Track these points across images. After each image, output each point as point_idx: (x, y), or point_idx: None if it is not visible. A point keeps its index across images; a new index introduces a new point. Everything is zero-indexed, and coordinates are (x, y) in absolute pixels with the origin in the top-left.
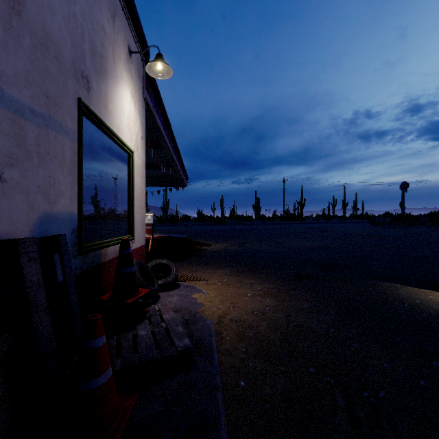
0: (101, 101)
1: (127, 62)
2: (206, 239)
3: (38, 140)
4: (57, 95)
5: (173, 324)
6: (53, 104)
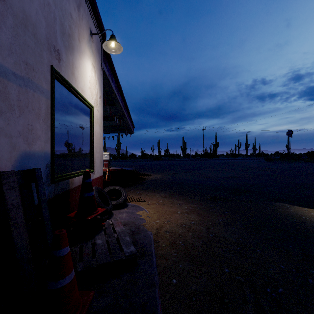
0: (69, 69)
1: (89, 41)
2: (147, 171)
3: (19, 96)
4: (34, 62)
5: (123, 234)
6: (31, 70)
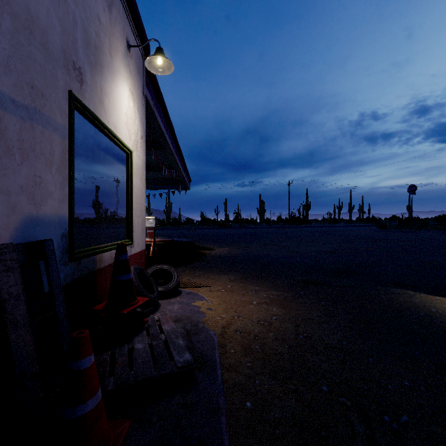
0: (95, 96)
1: (125, 56)
2: (210, 243)
3: (21, 134)
4: (44, 85)
5: (173, 336)
6: (39, 96)
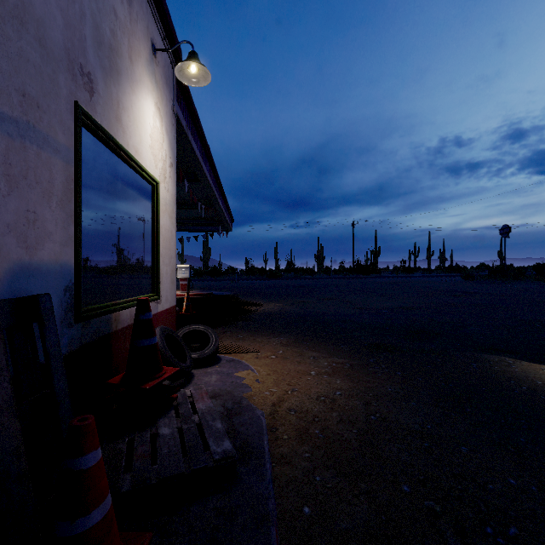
0: (111, 111)
1: (150, 62)
2: (257, 298)
3: (8, 156)
4: (40, 93)
5: (209, 417)
6: (33, 106)
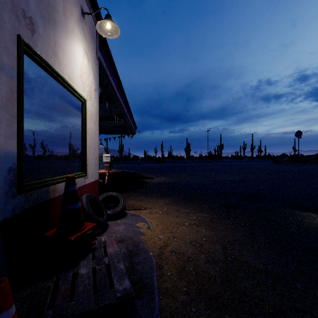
0: (49, 47)
1: (79, 21)
2: (150, 174)
3: None
4: None
5: (116, 259)
6: None
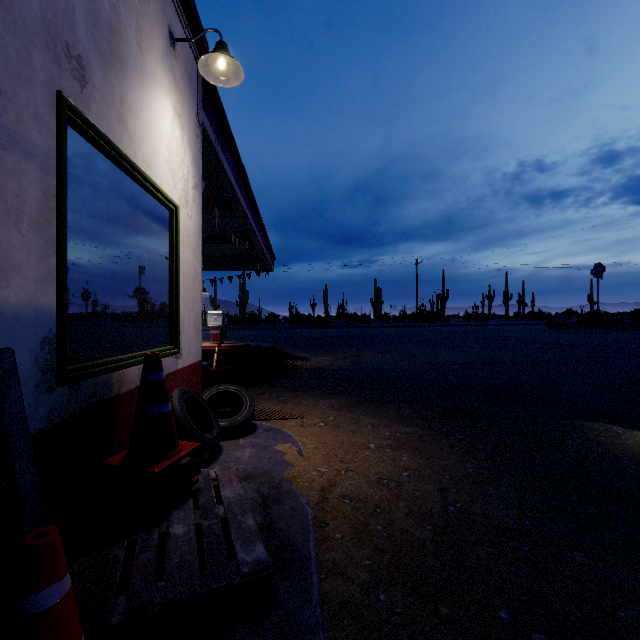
0: (111, 110)
1: (166, 54)
2: (302, 350)
3: None
4: (3, 74)
5: (238, 509)
6: None
